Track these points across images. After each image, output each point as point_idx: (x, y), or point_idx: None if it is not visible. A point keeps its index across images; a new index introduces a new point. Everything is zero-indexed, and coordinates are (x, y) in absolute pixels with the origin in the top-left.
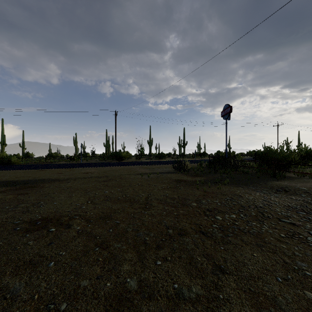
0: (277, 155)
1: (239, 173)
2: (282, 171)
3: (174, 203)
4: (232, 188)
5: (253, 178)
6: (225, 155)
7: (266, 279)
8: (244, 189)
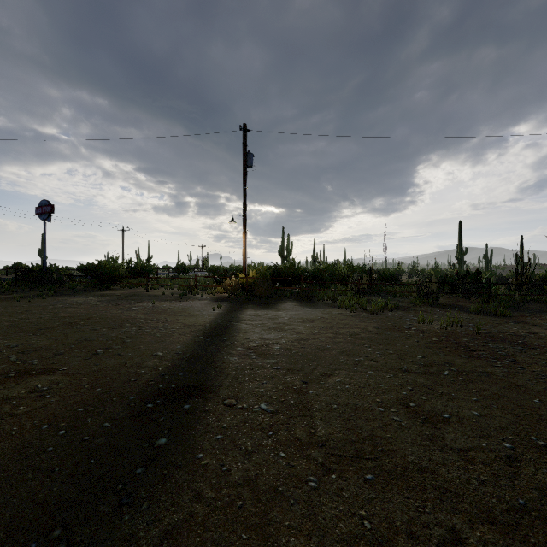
0: (105, 269)
1: (64, 289)
2: (112, 285)
3: (4, 307)
4: (58, 298)
5: (80, 292)
6: (43, 269)
7: (77, 311)
8: (70, 297)
